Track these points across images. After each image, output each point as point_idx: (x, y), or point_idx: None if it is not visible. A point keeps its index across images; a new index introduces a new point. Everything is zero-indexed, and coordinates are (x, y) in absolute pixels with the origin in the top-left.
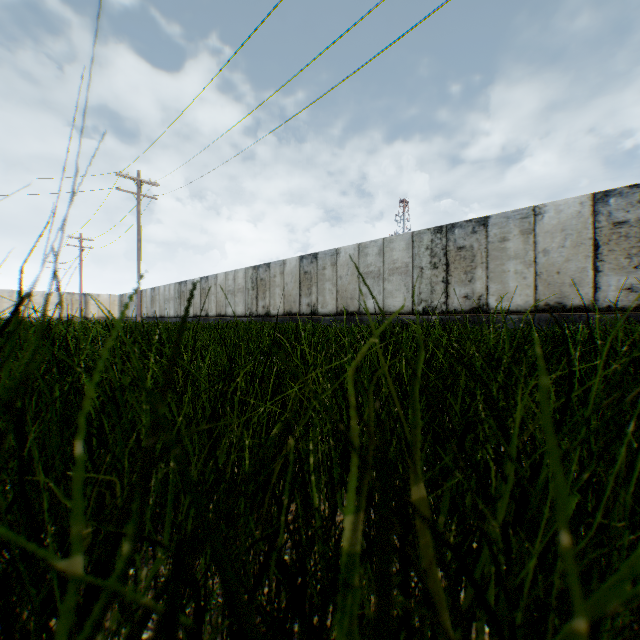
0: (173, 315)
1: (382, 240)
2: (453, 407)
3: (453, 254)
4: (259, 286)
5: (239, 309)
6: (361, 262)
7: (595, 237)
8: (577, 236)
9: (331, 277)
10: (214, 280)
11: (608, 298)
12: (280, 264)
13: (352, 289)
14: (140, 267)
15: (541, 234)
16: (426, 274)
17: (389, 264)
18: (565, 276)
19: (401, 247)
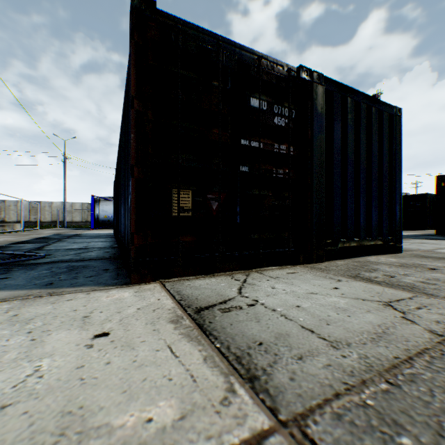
0: None
1: None
2: None
3: None
4: None
5: None
6: None
7: (30, 209)
8: (27, 208)
9: None
10: None
11: (33, 220)
12: None
13: None
14: None
15: (20, 206)
16: None
17: None
18: (25, 215)
19: None
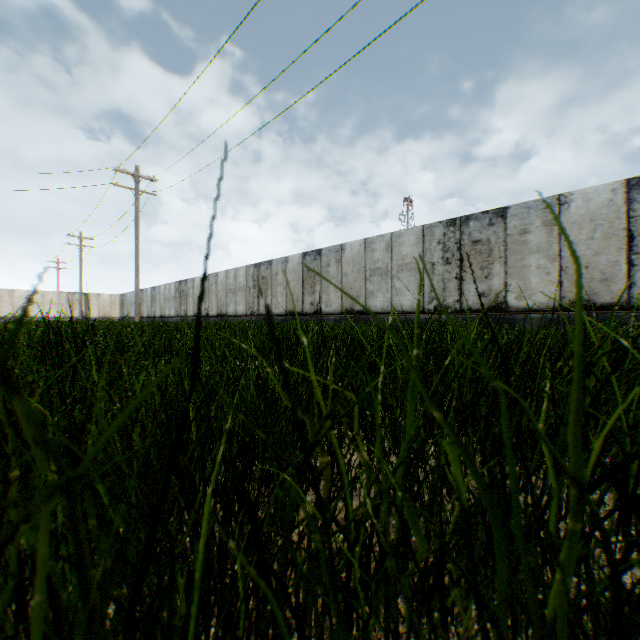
0: (173, 315)
1: (390, 234)
2: None
3: (468, 248)
4: (260, 284)
5: (240, 308)
6: (367, 258)
7: (629, 227)
8: (608, 227)
9: (336, 274)
10: (215, 279)
11: None
12: (282, 261)
13: (358, 287)
14: (138, 265)
15: (567, 225)
16: (438, 270)
17: (398, 260)
18: (594, 271)
19: (411, 242)
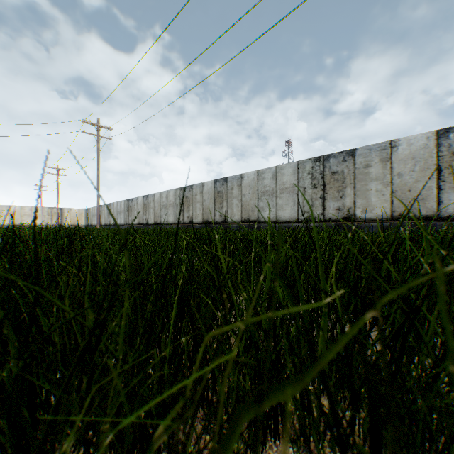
0: (123, 223)
1: (275, 167)
2: (420, 336)
3: (328, 177)
4: (185, 202)
5: (170, 219)
6: (259, 184)
7: (438, 163)
8: (424, 163)
9: (237, 195)
10: (152, 198)
11: (448, 209)
12: (200, 186)
13: (253, 204)
14: (99, 188)
15: (396, 161)
16: (308, 192)
17: (280, 185)
18: (415, 193)
19: (289, 172)
